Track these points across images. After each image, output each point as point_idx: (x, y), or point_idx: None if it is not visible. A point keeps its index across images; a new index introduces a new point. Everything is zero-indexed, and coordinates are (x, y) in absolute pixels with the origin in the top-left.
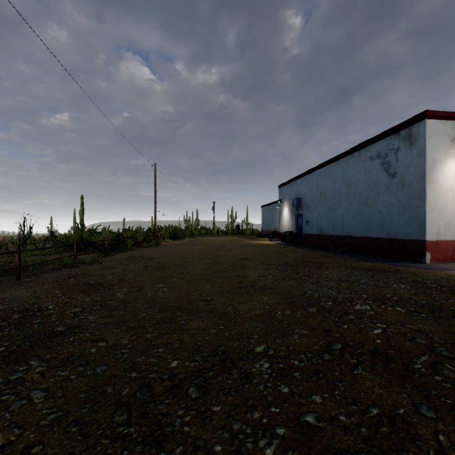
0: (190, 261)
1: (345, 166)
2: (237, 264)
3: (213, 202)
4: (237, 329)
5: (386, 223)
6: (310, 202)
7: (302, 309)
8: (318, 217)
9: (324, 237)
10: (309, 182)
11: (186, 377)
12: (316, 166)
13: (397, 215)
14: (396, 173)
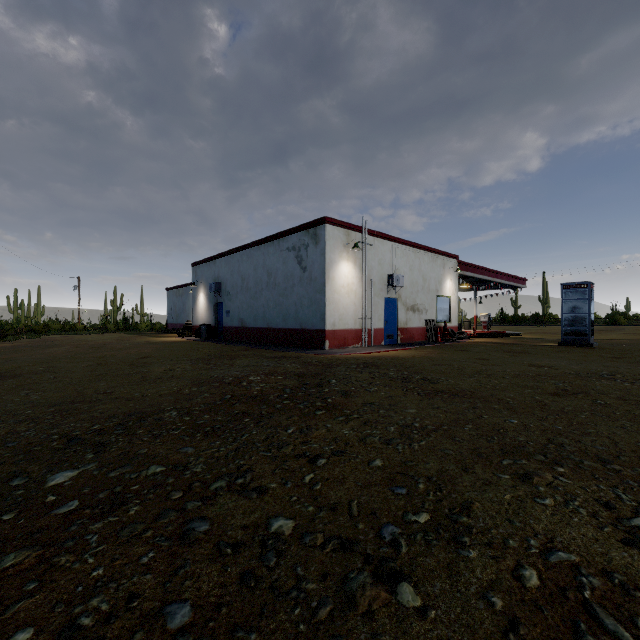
0: (58, 366)
1: (266, 253)
2: (136, 363)
3: (78, 278)
4: (147, 403)
5: (299, 314)
6: (231, 288)
7: (207, 385)
8: (240, 307)
9: (246, 330)
10: (230, 264)
11: (109, 428)
12: (238, 247)
13: (307, 307)
14: (306, 267)
